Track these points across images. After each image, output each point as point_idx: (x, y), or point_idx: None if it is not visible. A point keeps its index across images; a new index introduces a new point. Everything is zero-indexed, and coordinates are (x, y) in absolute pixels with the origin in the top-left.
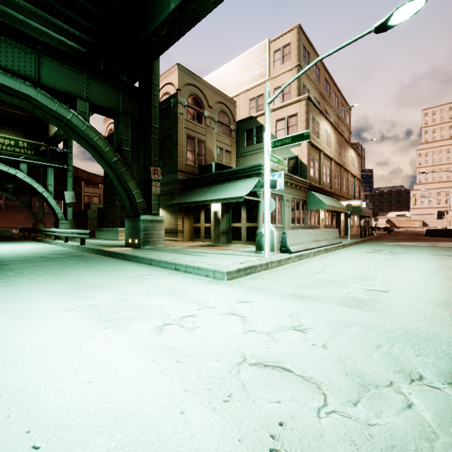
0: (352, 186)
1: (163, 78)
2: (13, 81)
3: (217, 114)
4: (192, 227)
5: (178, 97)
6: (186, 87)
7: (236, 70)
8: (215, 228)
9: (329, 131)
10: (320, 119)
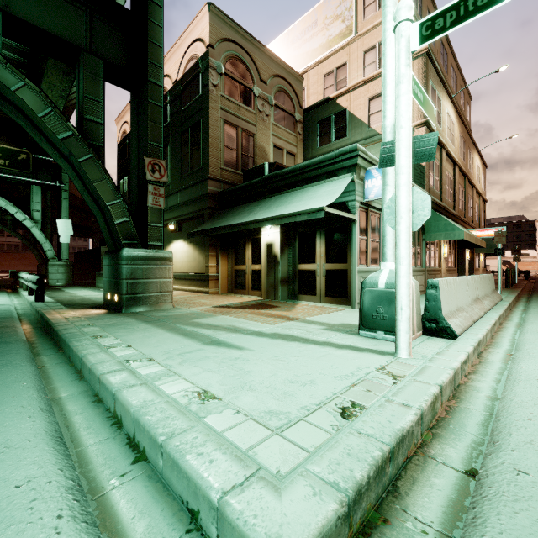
0: (476, 210)
1: (188, 33)
2: None
3: (275, 94)
4: (232, 270)
5: (209, 58)
6: (222, 43)
7: (304, 33)
8: (269, 272)
9: (452, 118)
10: (442, 95)
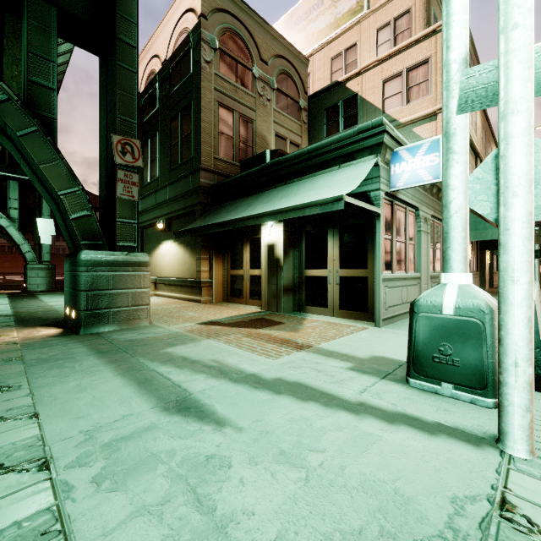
0: None
1: (177, 4)
2: None
3: (277, 77)
4: (228, 275)
5: (201, 30)
6: (217, 14)
7: (309, 13)
8: (270, 279)
9: None
10: None
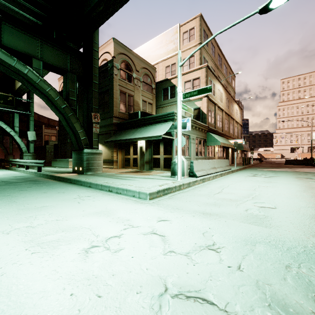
0: (236, 130)
1: (102, 48)
2: None
3: (142, 76)
4: (124, 158)
5: (113, 62)
6: (119, 55)
7: (156, 45)
8: (141, 159)
9: (221, 91)
10: (215, 82)
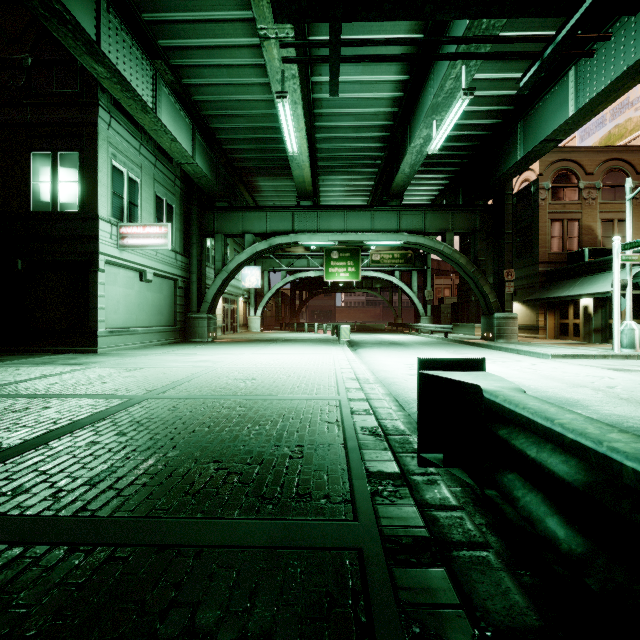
0: None
1: None
2: (413, 238)
3: (602, 178)
4: (558, 323)
5: (538, 184)
6: (549, 167)
7: None
8: (585, 325)
9: None
10: None
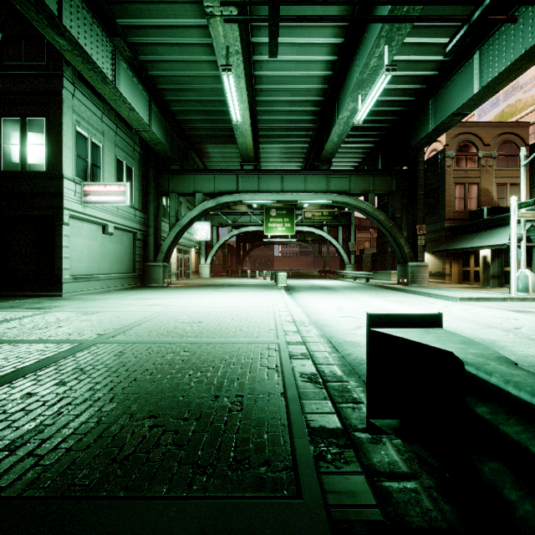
0: None
1: None
2: (340, 197)
3: (497, 149)
4: (461, 270)
5: (445, 153)
6: (454, 139)
7: (533, 79)
8: (484, 272)
9: None
10: None
